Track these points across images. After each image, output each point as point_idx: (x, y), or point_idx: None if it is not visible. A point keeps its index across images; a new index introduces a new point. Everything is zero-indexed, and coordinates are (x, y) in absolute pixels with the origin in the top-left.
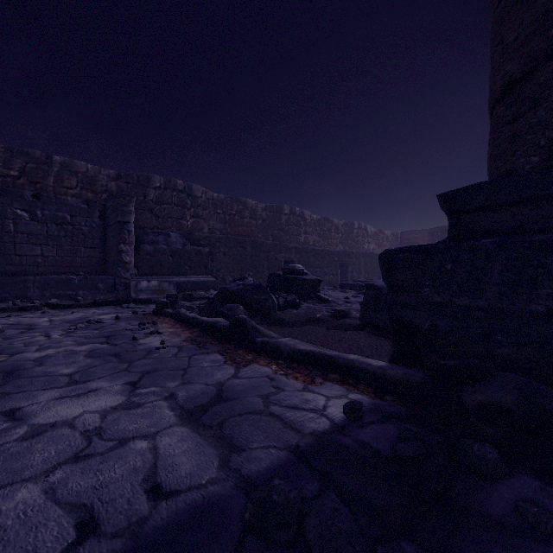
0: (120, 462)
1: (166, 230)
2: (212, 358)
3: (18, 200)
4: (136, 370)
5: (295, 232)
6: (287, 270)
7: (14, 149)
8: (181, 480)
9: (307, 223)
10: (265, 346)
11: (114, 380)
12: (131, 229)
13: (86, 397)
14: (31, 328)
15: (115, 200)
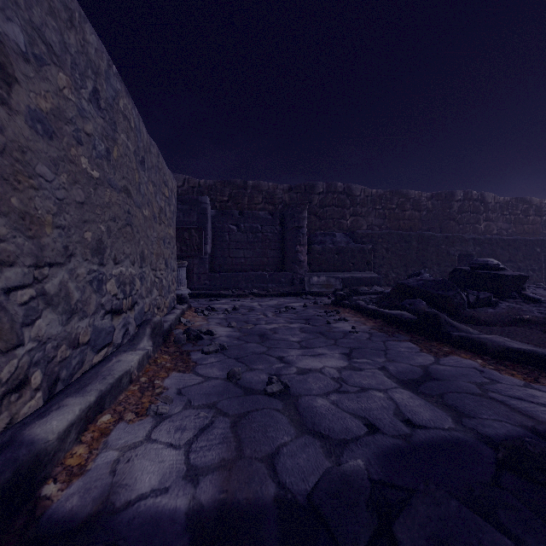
0: (370, 400)
1: (328, 230)
2: (405, 345)
3: (231, 218)
4: (343, 345)
5: (472, 219)
6: (476, 265)
7: (225, 182)
8: (425, 421)
9: (488, 207)
10: (464, 341)
11: (331, 350)
12: (305, 232)
13: (319, 357)
14: (252, 309)
15: (292, 209)
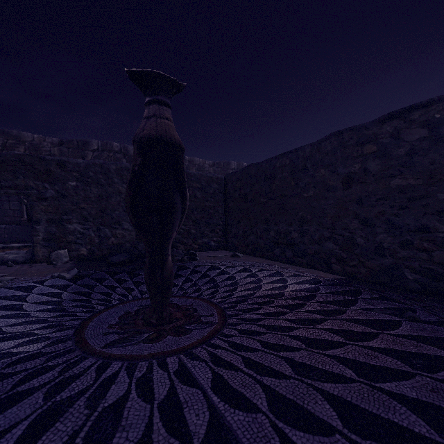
0: None
1: None
2: None
3: None
4: None
5: None
6: None
7: None
8: None
9: None
10: None
11: None
12: None
13: None
14: None
15: None
